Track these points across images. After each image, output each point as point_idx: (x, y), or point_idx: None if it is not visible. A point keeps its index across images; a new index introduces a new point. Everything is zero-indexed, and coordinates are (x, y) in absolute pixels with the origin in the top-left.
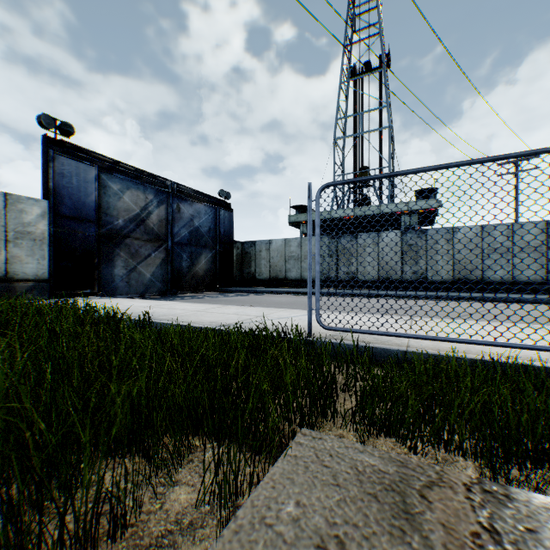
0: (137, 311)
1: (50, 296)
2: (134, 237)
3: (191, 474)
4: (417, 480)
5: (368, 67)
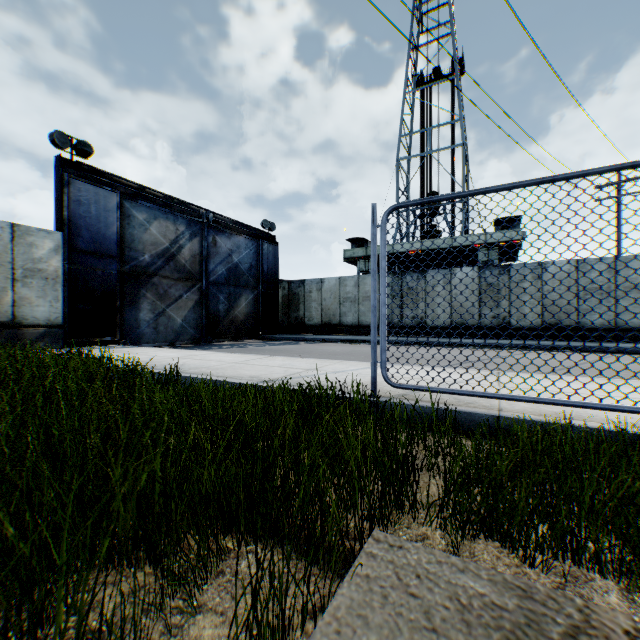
0: (163, 363)
1: (64, 344)
2: (163, 275)
3: (220, 595)
4: (552, 624)
5: (437, 74)
